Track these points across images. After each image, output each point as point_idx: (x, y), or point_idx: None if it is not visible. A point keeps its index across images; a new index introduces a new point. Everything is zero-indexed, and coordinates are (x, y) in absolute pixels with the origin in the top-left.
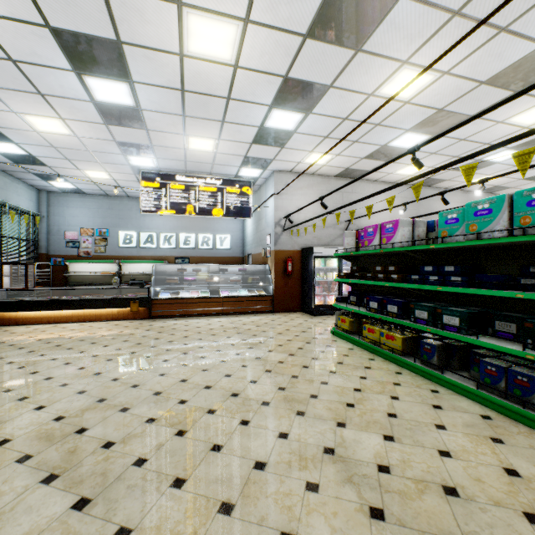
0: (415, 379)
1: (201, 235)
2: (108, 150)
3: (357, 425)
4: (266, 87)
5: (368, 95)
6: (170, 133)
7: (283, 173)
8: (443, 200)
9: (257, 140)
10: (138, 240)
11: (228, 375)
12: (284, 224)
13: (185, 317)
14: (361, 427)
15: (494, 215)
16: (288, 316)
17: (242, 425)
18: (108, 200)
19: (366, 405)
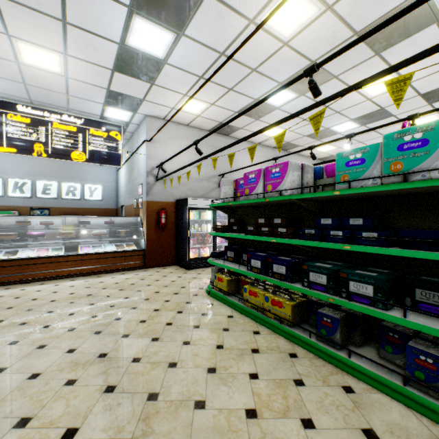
0: (316, 366)
1: (66, 184)
2: None
3: None
4: None
5: (249, 21)
6: None
7: (156, 119)
8: (312, 154)
9: (119, 67)
10: None
11: (23, 422)
12: (157, 173)
13: (24, 282)
14: None
15: (432, 147)
16: (161, 272)
17: None
18: None
19: None
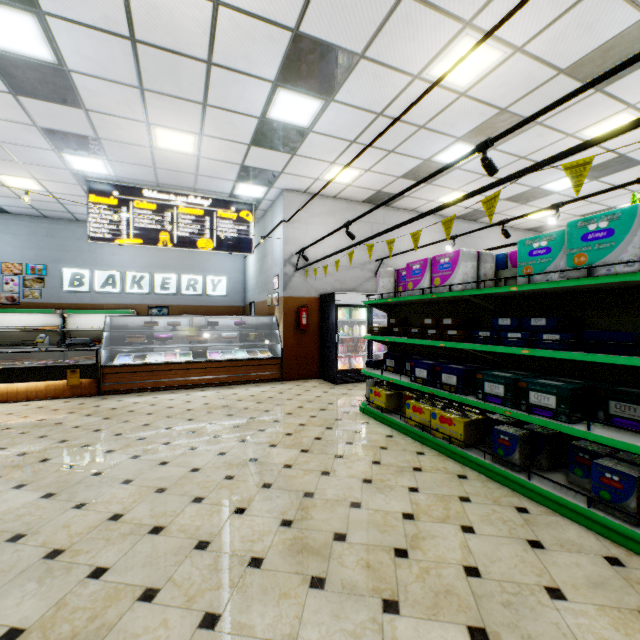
0: (488, 488)
1: (186, 276)
2: (28, 141)
3: (418, 603)
4: (266, 47)
5: (412, 77)
6: (124, 118)
7: (296, 193)
8: (504, 231)
9: (257, 140)
10: (92, 281)
11: (199, 499)
12: (297, 262)
13: (154, 391)
14: (426, 609)
15: (617, 238)
16: (302, 385)
17: (202, 631)
18: (45, 223)
19: (427, 551)
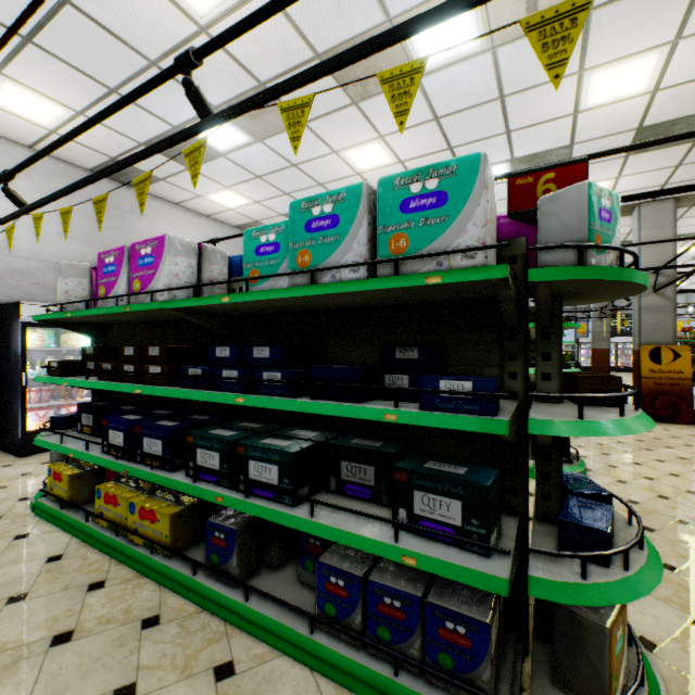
0: (186, 635)
1: None
2: None
3: None
4: None
5: None
6: None
7: None
8: None
9: None
10: None
11: None
12: None
13: None
14: None
15: (343, 229)
16: None
17: None
18: None
19: None
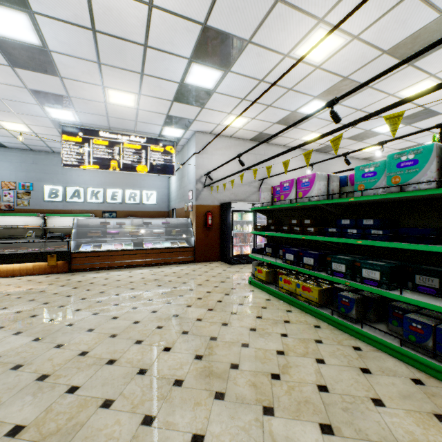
0: (334, 334)
1: (129, 191)
2: (21, 98)
3: (287, 409)
4: (184, 35)
5: (284, 56)
6: (86, 83)
7: (204, 134)
8: (346, 160)
9: (178, 98)
10: (64, 194)
11: (139, 342)
12: (205, 181)
13: (107, 269)
14: (292, 413)
15: (420, 166)
16: (208, 266)
17: (143, 427)
18: (32, 154)
19: (293, 375)
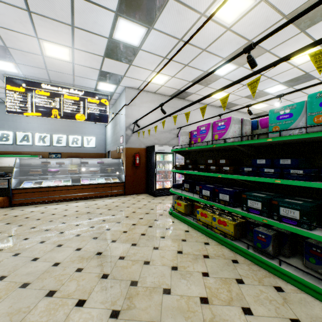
0: (253, 270)
1: (72, 136)
2: None
3: None
4: None
5: (200, 15)
6: (21, 33)
7: (133, 89)
8: (249, 111)
9: (108, 54)
10: (14, 138)
11: (51, 293)
12: (133, 128)
13: (46, 203)
14: None
15: None
16: (136, 198)
17: None
18: None
19: None
